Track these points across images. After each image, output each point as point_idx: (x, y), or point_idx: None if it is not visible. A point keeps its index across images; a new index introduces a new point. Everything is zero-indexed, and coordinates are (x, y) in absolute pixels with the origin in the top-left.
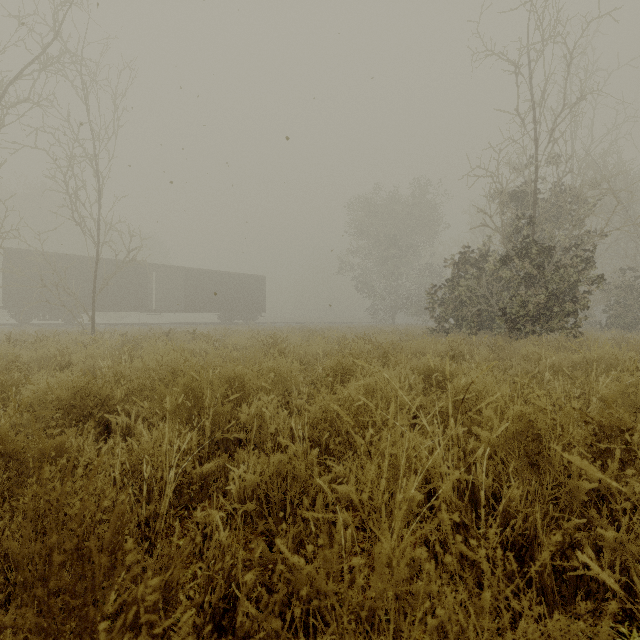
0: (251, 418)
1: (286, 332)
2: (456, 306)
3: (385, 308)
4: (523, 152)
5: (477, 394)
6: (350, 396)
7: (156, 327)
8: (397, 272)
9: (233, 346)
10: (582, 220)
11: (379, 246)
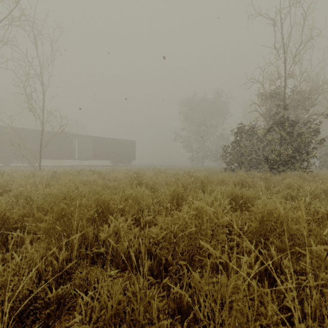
0: (110, 235)
1: (145, 170)
2: (238, 156)
3: (198, 157)
4: (277, 70)
5: (281, 219)
6: (184, 220)
7: (76, 167)
8: (205, 138)
9: (114, 178)
10: (312, 107)
11: (195, 125)
